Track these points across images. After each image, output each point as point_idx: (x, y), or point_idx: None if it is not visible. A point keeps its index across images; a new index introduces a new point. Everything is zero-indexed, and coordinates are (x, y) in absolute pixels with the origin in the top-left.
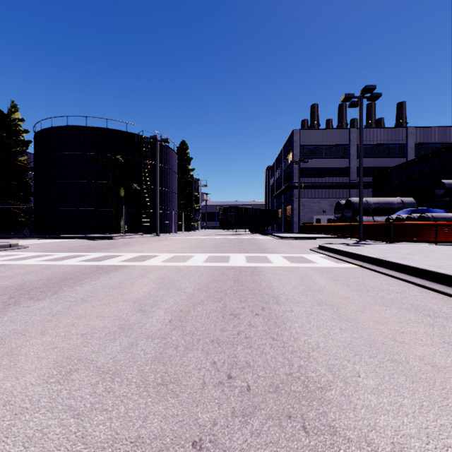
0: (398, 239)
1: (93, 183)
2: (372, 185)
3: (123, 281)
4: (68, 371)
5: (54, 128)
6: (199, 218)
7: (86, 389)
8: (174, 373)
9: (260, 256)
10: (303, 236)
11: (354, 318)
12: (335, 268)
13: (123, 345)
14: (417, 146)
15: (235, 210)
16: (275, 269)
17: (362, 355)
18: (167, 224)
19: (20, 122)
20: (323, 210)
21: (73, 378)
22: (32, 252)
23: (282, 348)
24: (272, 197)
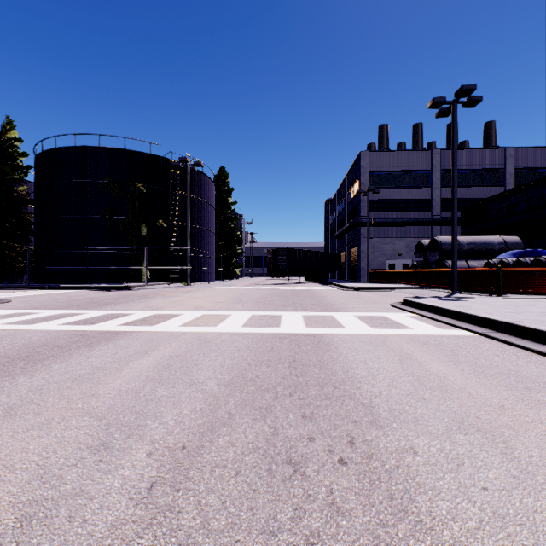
0: (507, 290)
1: (107, 219)
2: (461, 221)
3: (107, 364)
4: None
5: (58, 150)
6: (242, 263)
7: None
8: None
9: (325, 315)
10: (376, 287)
11: None
12: (442, 337)
13: None
14: (518, 172)
15: (287, 252)
16: (352, 339)
17: None
18: (202, 271)
19: (18, 143)
20: (398, 252)
21: None
22: (8, 309)
23: None
24: (332, 237)
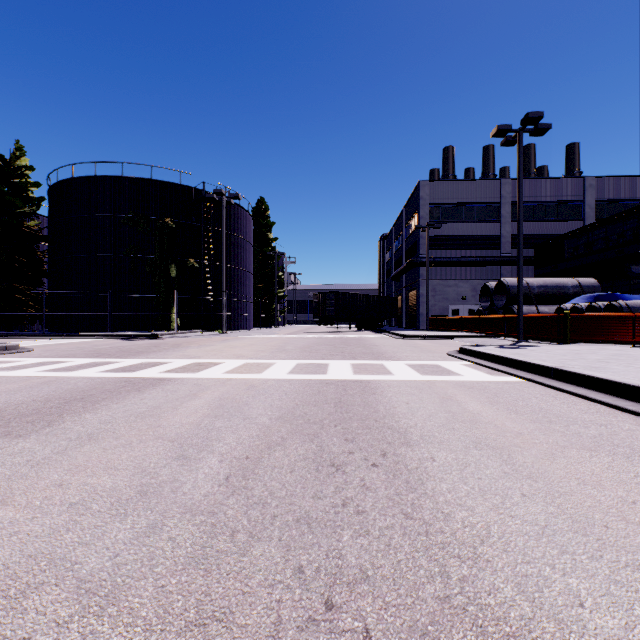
0: (577, 338)
1: (132, 259)
2: (534, 260)
3: (162, 404)
4: (21, 588)
5: (75, 180)
6: (284, 309)
7: (44, 636)
8: (223, 594)
9: (374, 363)
10: (435, 335)
11: (540, 472)
12: (490, 382)
13: (139, 527)
14: (599, 204)
15: (336, 296)
16: (398, 384)
17: (575, 553)
18: (238, 318)
19: (29, 171)
20: (462, 296)
21: (27, 606)
22: (36, 358)
23: (425, 536)
24: (388, 278)
